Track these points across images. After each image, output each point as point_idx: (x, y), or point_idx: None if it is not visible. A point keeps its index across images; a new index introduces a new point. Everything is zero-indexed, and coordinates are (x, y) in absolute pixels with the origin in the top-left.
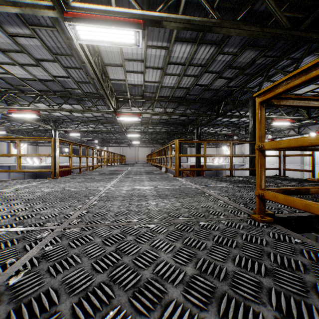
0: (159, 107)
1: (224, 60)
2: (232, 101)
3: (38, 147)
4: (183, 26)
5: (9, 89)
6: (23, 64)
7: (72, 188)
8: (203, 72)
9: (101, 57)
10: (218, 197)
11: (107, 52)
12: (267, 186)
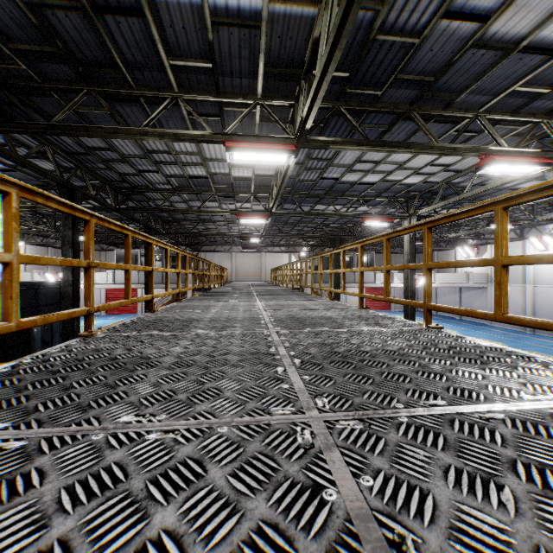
0: None
1: None
2: None
3: None
4: None
5: None
6: None
7: None
8: None
9: None
10: None
11: None
12: None
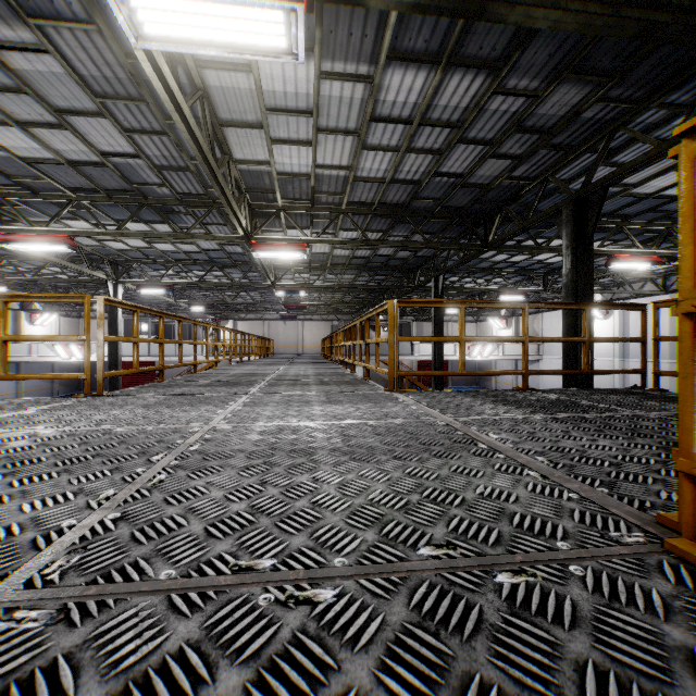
0: (349, 229)
1: (504, 111)
2: (517, 215)
3: (82, 322)
4: (413, 1)
5: (3, 187)
6: (28, 123)
7: (120, 425)
8: (454, 142)
9: (211, 103)
10: (516, 455)
11: (225, 90)
12: (634, 418)
